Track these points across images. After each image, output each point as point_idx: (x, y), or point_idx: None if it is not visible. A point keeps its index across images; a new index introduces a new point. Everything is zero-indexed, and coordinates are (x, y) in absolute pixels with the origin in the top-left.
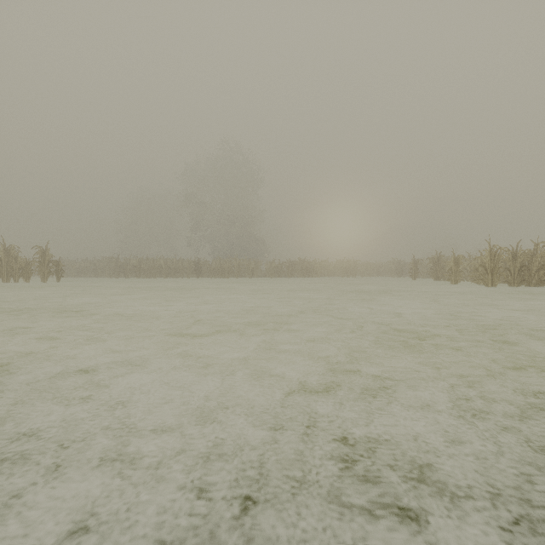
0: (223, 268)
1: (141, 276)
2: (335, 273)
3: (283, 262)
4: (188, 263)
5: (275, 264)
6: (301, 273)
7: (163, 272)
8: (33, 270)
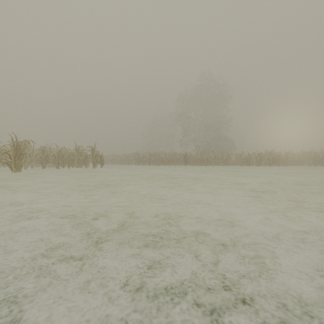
0: (203, 159)
1: (151, 164)
2: (300, 163)
3: (251, 154)
4: (179, 155)
5: (244, 155)
6: (267, 162)
7: (163, 162)
8: (90, 160)
